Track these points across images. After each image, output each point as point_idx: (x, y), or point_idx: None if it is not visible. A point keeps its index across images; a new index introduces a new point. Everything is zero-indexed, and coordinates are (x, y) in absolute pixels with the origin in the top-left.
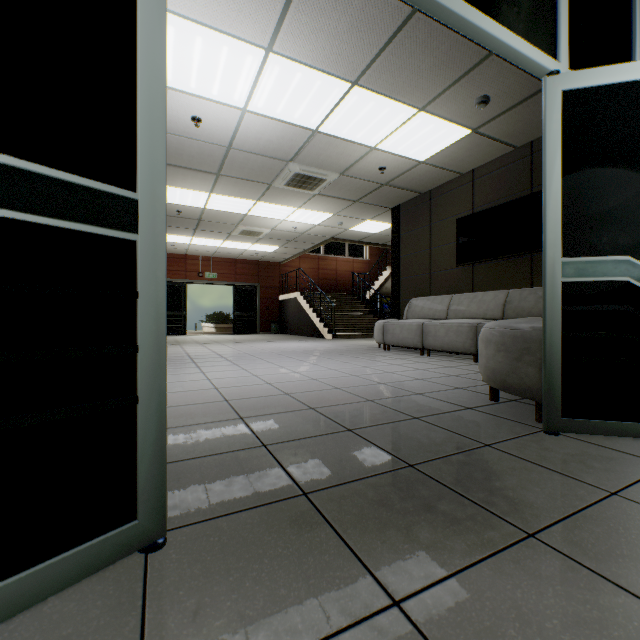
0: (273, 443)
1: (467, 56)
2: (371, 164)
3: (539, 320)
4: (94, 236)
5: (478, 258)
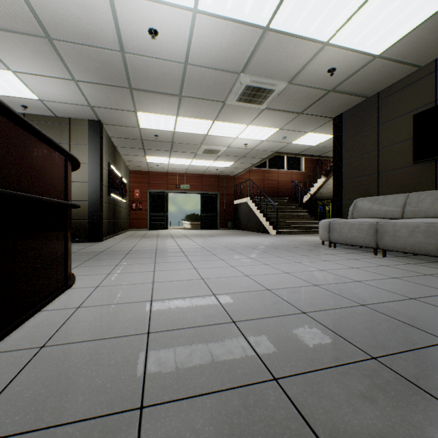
0: None
1: None
2: (320, 66)
3: None
4: None
5: None
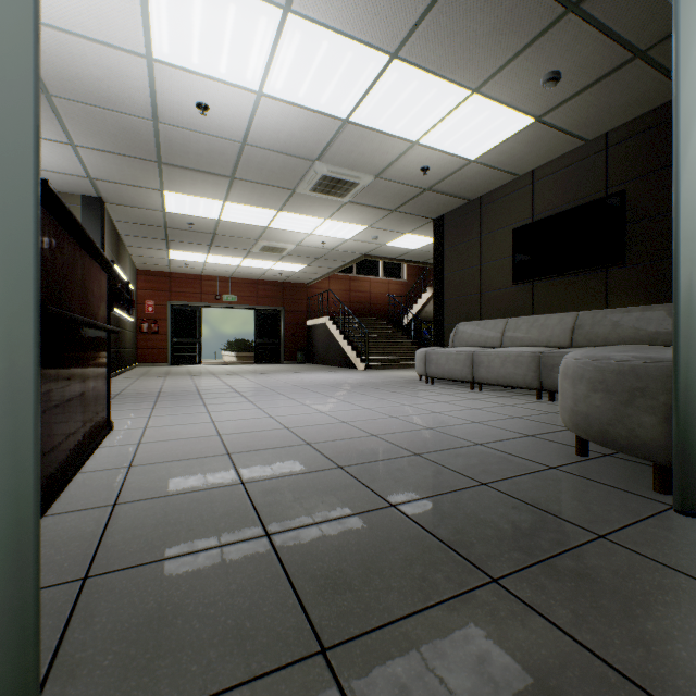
0: (281, 530)
1: (537, 15)
2: (412, 164)
3: (652, 348)
4: None
5: (539, 275)
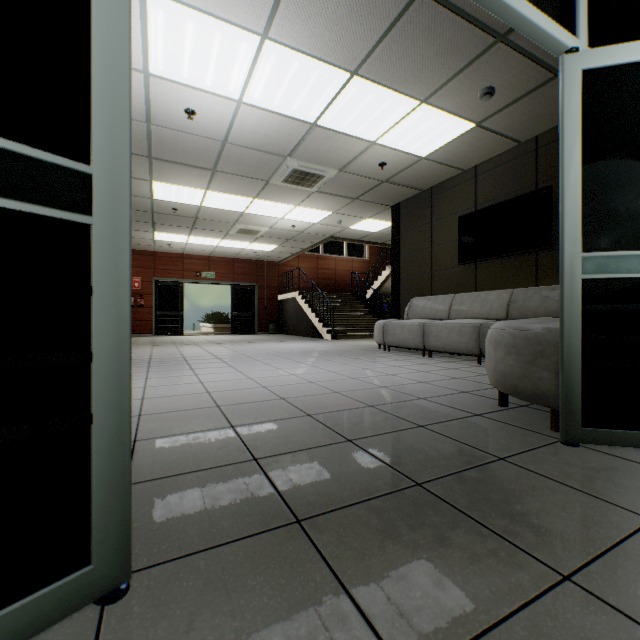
0: (265, 456)
1: (472, 43)
2: (371, 160)
3: (553, 320)
4: (33, 217)
5: (481, 256)
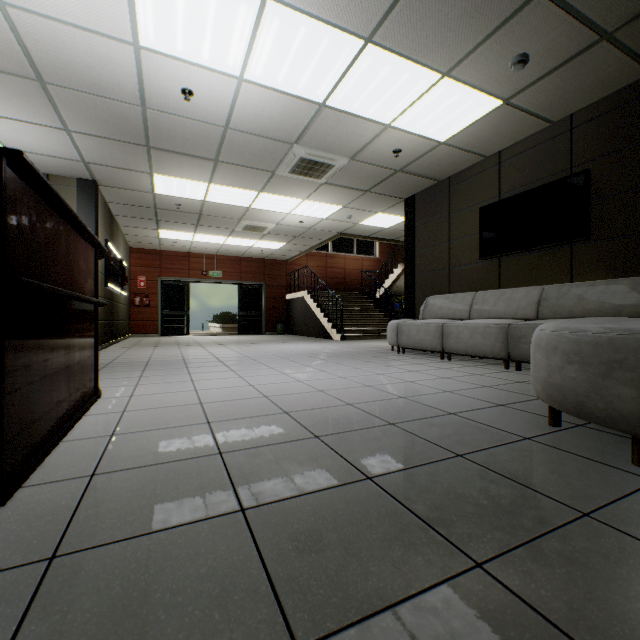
0: (256, 505)
1: None
2: (385, 146)
3: (628, 320)
4: None
5: (506, 250)
